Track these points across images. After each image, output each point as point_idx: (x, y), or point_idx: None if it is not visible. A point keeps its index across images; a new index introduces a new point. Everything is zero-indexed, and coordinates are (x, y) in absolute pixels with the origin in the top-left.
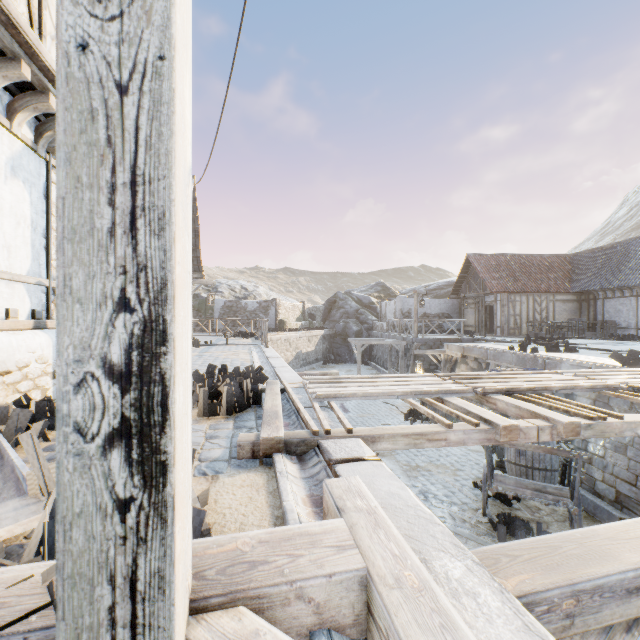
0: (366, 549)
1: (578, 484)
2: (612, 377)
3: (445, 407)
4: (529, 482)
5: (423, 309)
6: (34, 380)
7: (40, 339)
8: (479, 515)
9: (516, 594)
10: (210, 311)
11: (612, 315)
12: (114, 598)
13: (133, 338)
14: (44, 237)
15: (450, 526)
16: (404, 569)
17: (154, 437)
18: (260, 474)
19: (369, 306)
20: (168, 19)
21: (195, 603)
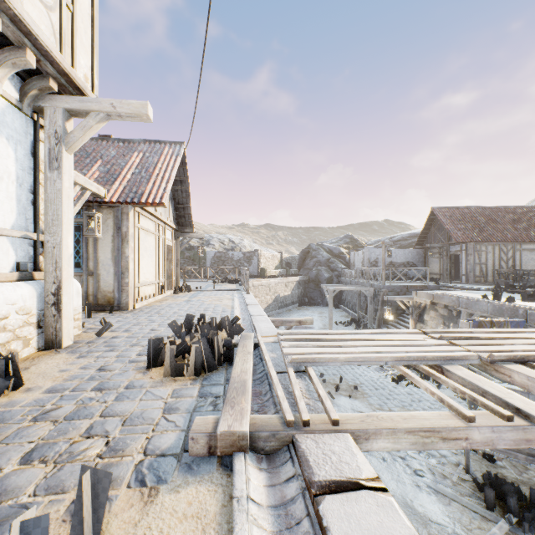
0: None
1: None
2: None
3: (451, 383)
4: None
5: (389, 258)
6: (14, 331)
7: (22, 291)
8: (460, 471)
9: None
10: (203, 260)
11: None
12: None
13: None
14: (31, 193)
15: (430, 482)
16: None
17: None
18: (214, 489)
19: (339, 256)
20: None
21: None
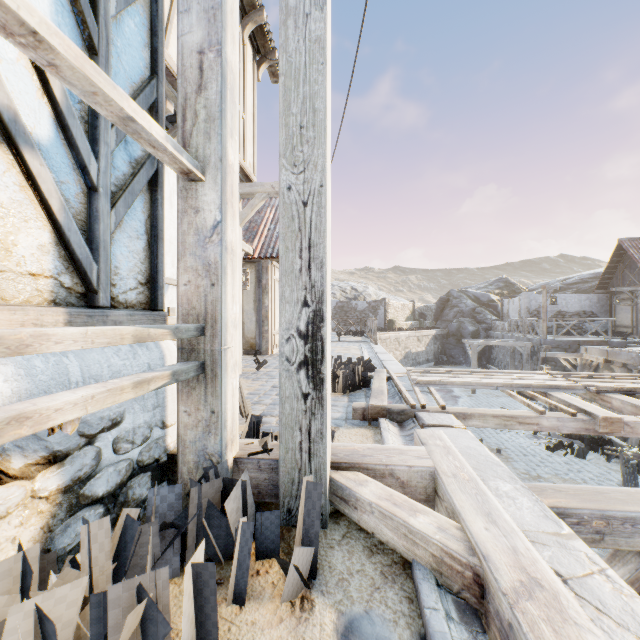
0: (437, 461)
1: None
2: None
3: (544, 399)
4: None
5: (556, 307)
6: None
7: None
8: None
9: (549, 505)
10: None
11: None
12: (301, 438)
13: (309, 319)
14: None
15: None
16: (460, 472)
17: (318, 366)
18: (369, 430)
19: (488, 304)
20: (324, 167)
21: (333, 464)
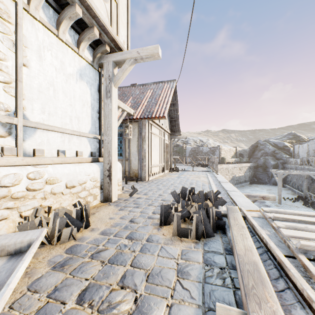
0: None
1: None
2: None
3: None
4: None
5: None
6: (89, 190)
7: (93, 168)
8: None
9: None
10: (184, 153)
11: None
12: None
13: None
14: (98, 113)
15: None
16: None
17: None
18: None
19: (283, 148)
20: None
21: None
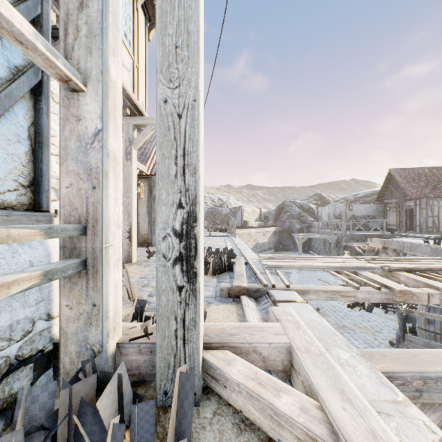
0: (291, 336)
1: None
2: None
3: (357, 277)
4: (436, 344)
5: (351, 212)
6: None
7: None
8: None
9: (380, 371)
10: None
11: None
12: (177, 326)
13: (184, 219)
14: None
15: None
16: (311, 346)
17: (192, 261)
18: (233, 305)
19: (308, 210)
20: (197, 83)
21: (205, 344)
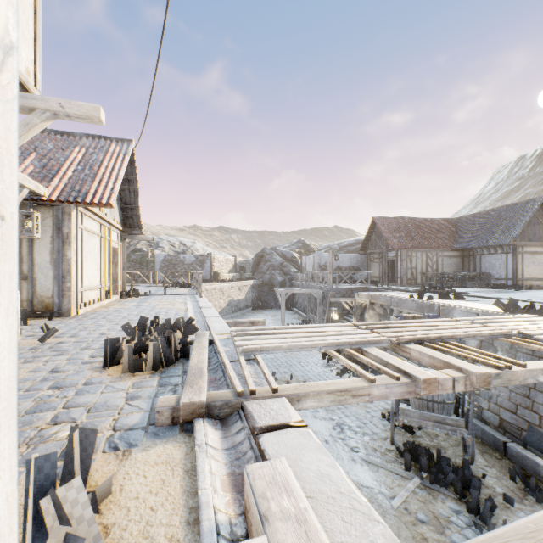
0: None
1: (472, 416)
2: (503, 324)
3: (366, 359)
4: (431, 415)
5: (337, 263)
6: None
7: None
8: (388, 444)
9: None
10: (151, 264)
11: (487, 268)
12: None
13: None
14: None
15: (363, 455)
16: None
17: None
18: (178, 445)
19: (292, 260)
20: None
21: None
